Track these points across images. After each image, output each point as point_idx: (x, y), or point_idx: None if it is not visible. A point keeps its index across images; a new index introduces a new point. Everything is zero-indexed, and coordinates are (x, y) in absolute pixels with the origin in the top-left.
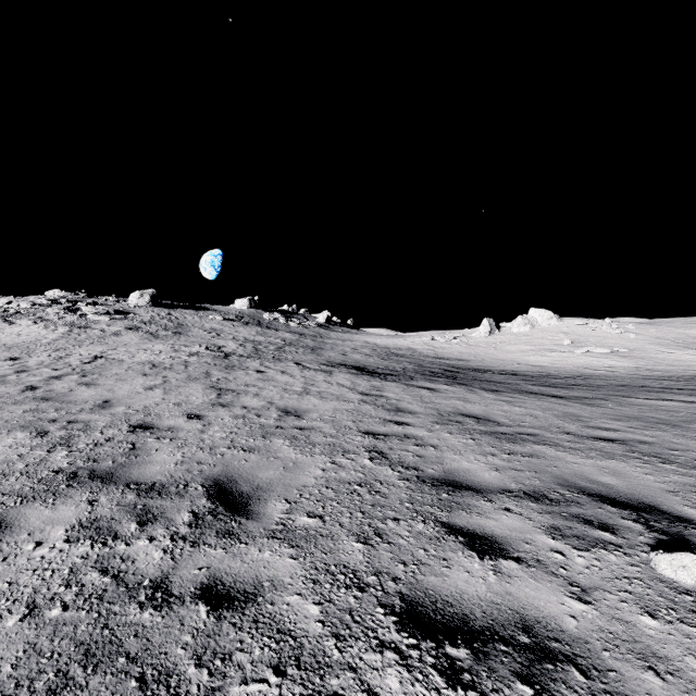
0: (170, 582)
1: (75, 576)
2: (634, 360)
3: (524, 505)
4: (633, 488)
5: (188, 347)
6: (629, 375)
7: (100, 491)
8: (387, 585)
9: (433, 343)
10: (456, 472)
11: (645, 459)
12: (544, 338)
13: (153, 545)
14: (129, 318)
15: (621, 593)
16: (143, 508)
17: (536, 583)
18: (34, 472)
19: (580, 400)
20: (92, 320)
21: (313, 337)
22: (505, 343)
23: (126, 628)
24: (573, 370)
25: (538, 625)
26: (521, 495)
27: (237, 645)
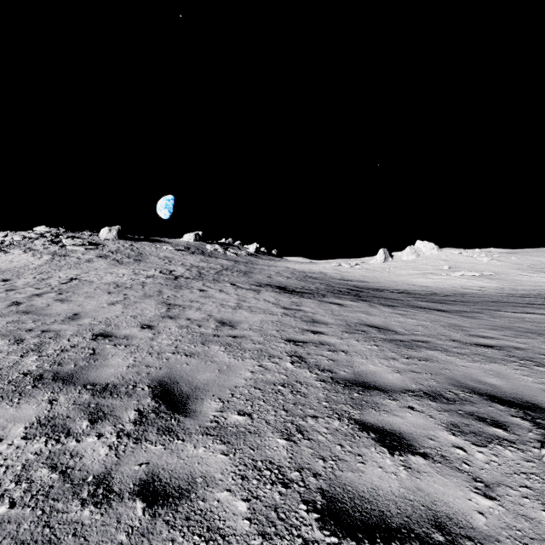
0: (112, 478)
1: (26, 473)
2: (499, 281)
3: (425, 403)
4: (516, 388)
5: (146, 271)
6: (496, 293)
7: (60, 391)
8: (309, 481)
9: (340, 268)
10: (364, 374)
11: (521, 362)
12: (427, 264)
13: (101, 441)
14: (100, 248)
15: (521, 488)
16: (95, 407)
17: (443, 478)
18: (6, 374)
19: (460, 313)
20: (71, 250)
21: (245, 264)
22: (396, 268)
23: (66, 526)
24: (451, 289)
25: (450, 522)
26: (421, 394)
27: (169, 544)
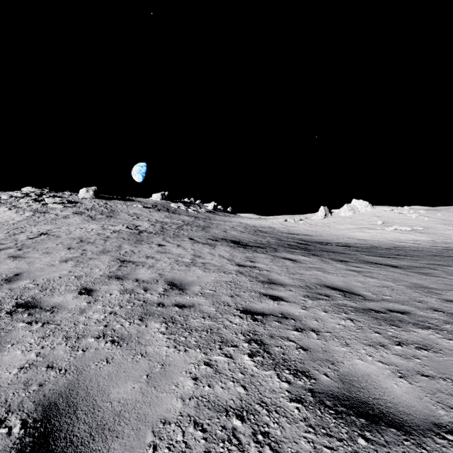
0: None
1: None
2: (429, 235)
3: None
4: None
5: (114, 226)
6: (431, 247)
7: None
8: None
9: (286, 223)
10: (355, 381)
11: None
12: (363, 220)
13: None
14: (77, 206)
15: None
16: None
17: None
18: None
19: (413, 269)
20: (51, 207)
21: (204, 219)
22: (335, 223)
23: None
24: (388, 242)
25: None
26: None
27: None
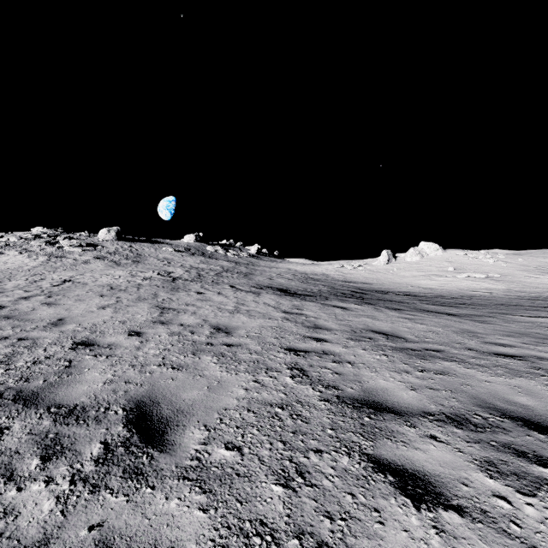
0: None
1: None
2: (506, 283)
3: (449, 431)
4: None
5: (143, 273)
6: (504, 296)
7: (18, 415)
8: None
9: (342, 269)
10: (374, 391)
11: None
12: (432, 266)
13: (48, 490)
14: (98, 249)
15: None
16: (53, 437)
17: None
18: None
19: (470, 317)
20: (68, 251)
21: (246, 265)
22: (400, 269)
23: None
24: (457, 291)
25: None
26: (443, 419)
27: None
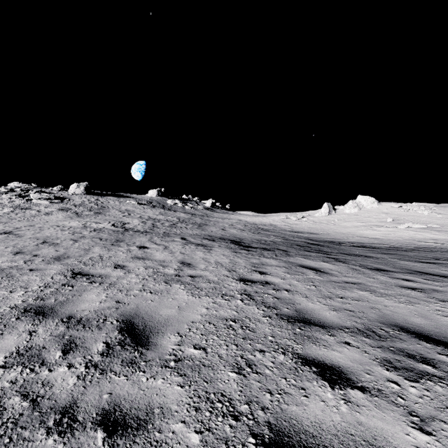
0: None
1: None
2: None
3: None
4: None
5: (98, 224)
6: None
7: None
8: None
9: (288, 220)
10: None
11: None
12: (370, 217)
13: None
14: (65, 202)
15: None
16: None
17: None
18: None
19: None
20: (35, 203)
21: (201, 216)
22: (341, 220)
23: None
24: (407, 242)
25: None
26: None
27: None
